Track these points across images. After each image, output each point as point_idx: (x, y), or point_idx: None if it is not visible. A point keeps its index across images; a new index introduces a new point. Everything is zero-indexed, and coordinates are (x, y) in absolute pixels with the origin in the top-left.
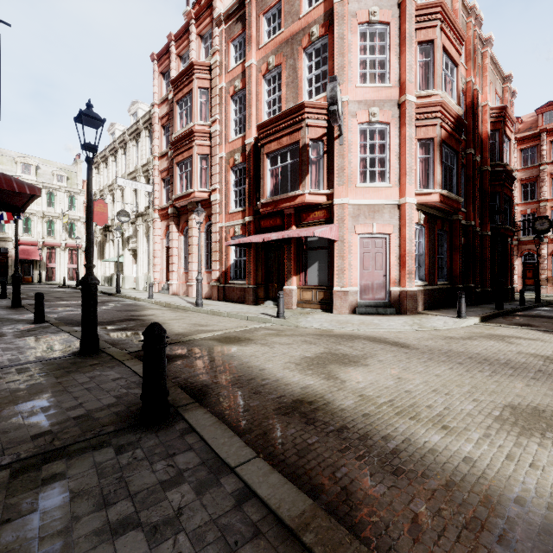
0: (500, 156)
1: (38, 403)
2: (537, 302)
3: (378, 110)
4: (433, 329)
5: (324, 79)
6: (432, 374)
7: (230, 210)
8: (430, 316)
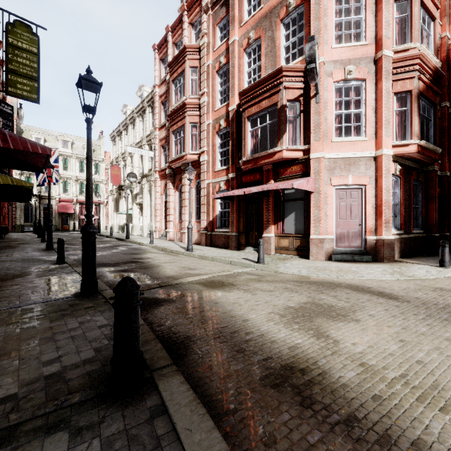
0: None
1: (21, 353)
2: None
3: (353, 67)
4: (416, 278)
5: (300, 45)
6: (441, 337)
7: (216, 168)
8: (409, 264)
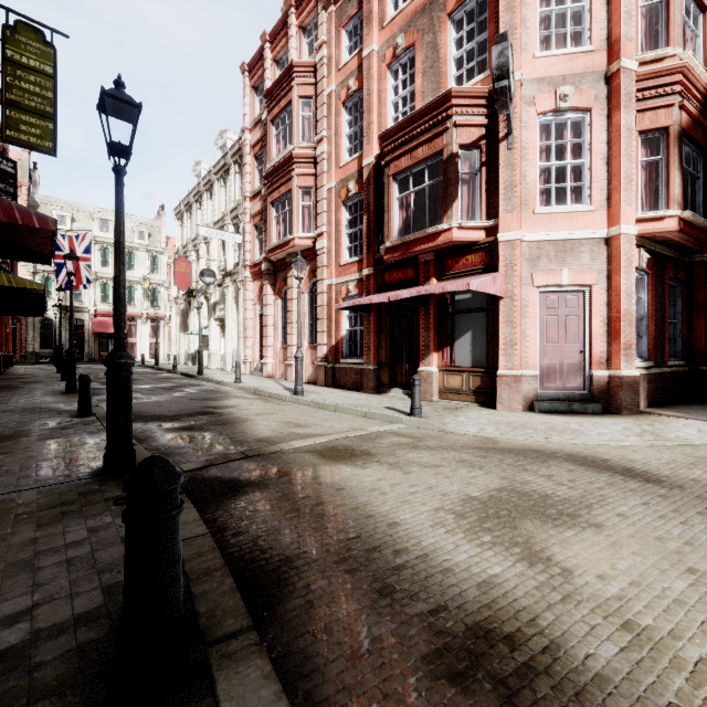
0: None
1: None
2: None
3: (570, 89)
4: (684, 444)
5: (481, 55)
6: None
7: (341, 261)
8: (667, 419)
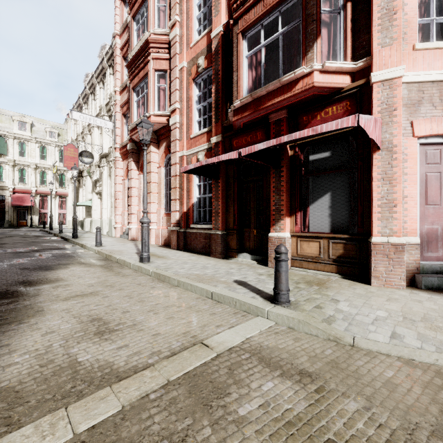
0: None
1: None
2: None
3: None
4: None
5: None
6: None
7: (192, 134)
8: None
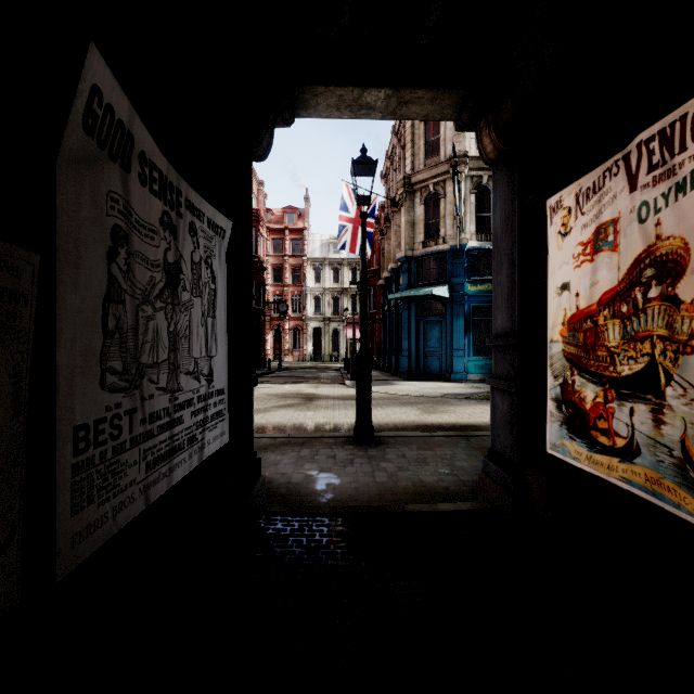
0: (256, 249)
1: None
2: (280, 368)
3: None
4: None
5: None
6: None
7: None
8: None
